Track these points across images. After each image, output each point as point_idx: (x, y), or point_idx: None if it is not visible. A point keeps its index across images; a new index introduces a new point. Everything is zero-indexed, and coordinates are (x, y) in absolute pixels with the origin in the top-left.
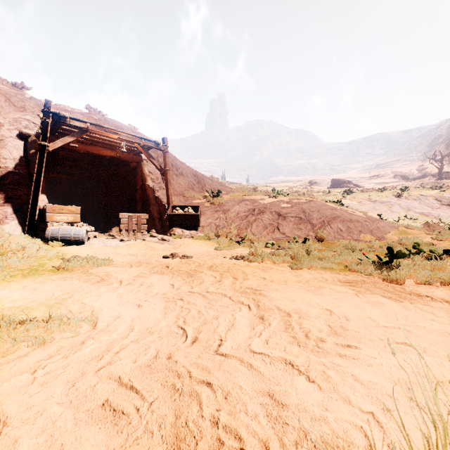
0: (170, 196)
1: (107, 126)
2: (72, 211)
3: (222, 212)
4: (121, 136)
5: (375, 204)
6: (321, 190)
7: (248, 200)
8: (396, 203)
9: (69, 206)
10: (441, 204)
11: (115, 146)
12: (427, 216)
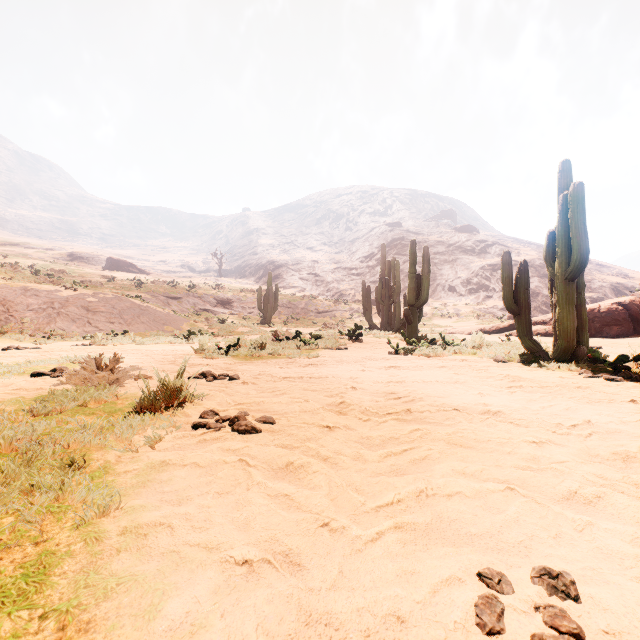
0: None
1: None
2: None
3: None
4: None
5: (169, 299)
6: (98, 273)
7: (38, 290)
8: (186, 300)
9: None
10: (218, 303)
11: None
12: (208, 313)
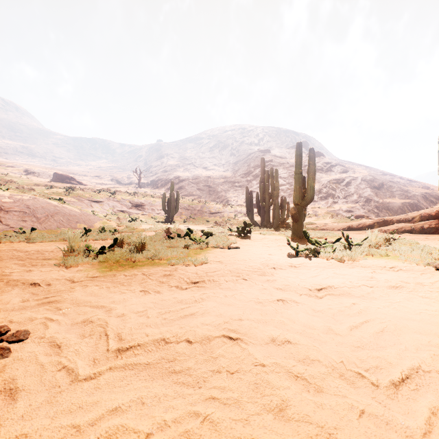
0: None
1: None
2: None
3: None
4: None
5: (92, 203)
6: (42, 183)
7: None
8: (107, 203)
9: None
10: (132, 206)
11: None
12: (124, 213)
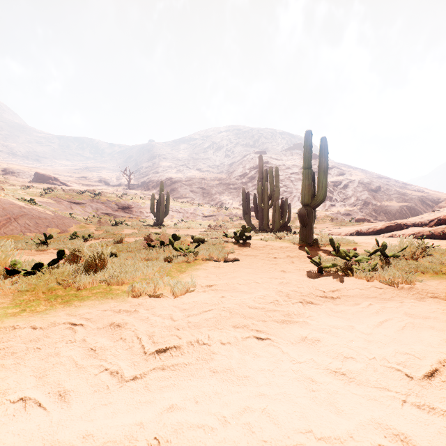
0: None
1: None
2: None
3: None
4: None
5: (73, 204)
6: (20, 184)
7: None
8: (89, 205)
9: None
10: (119, 208)
11: None
12: (109, 216)
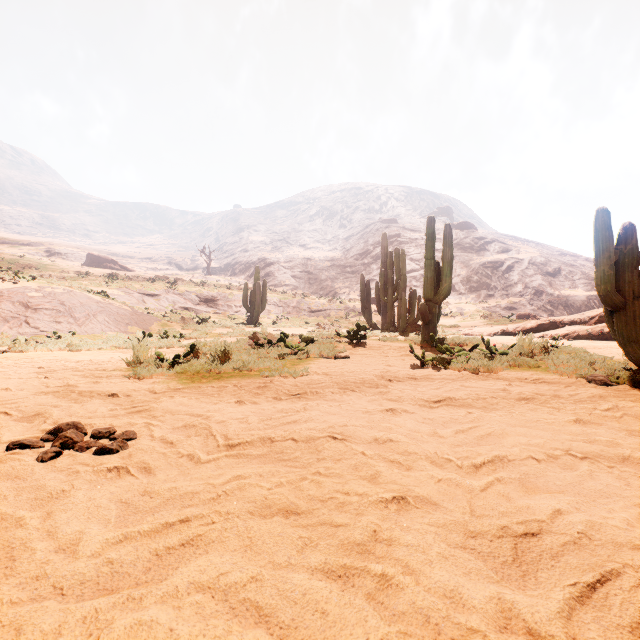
0: None
1: None
2: None
3: None
4: None
5: (145, 297)
6: (73, 269)
7: None
8: (165, 297)
9: None
10: (201, 301)
11: None
12: (189, 312)
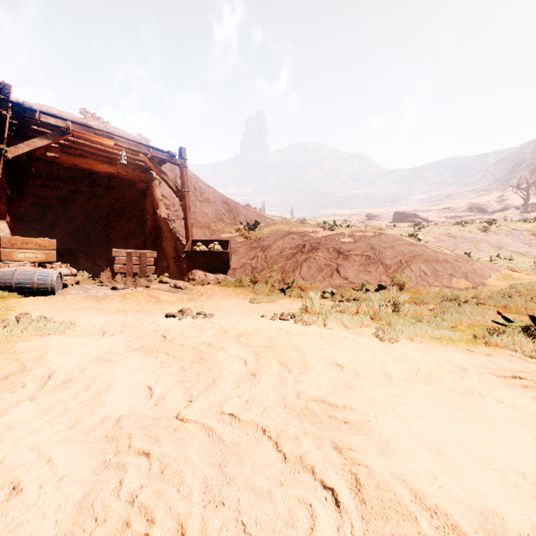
0: (190, 227)
1: (99, 128)
2: (42, 247)
3: (260, 249)
4: (120, 142)
5: (457, 240)
6: (383, 225)
7: (296, 233)
8: (482, 239)
9: (39, 238)
10: None
11: (115, 159)
12: (524, 256)
